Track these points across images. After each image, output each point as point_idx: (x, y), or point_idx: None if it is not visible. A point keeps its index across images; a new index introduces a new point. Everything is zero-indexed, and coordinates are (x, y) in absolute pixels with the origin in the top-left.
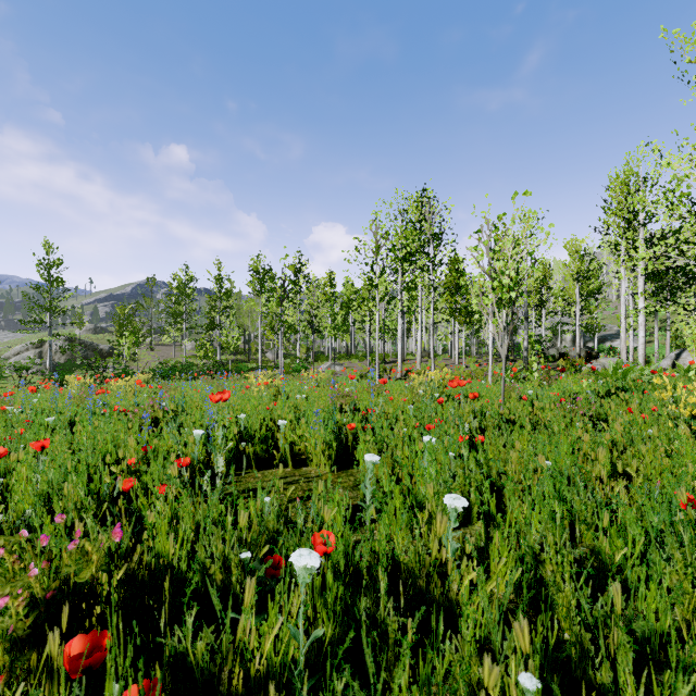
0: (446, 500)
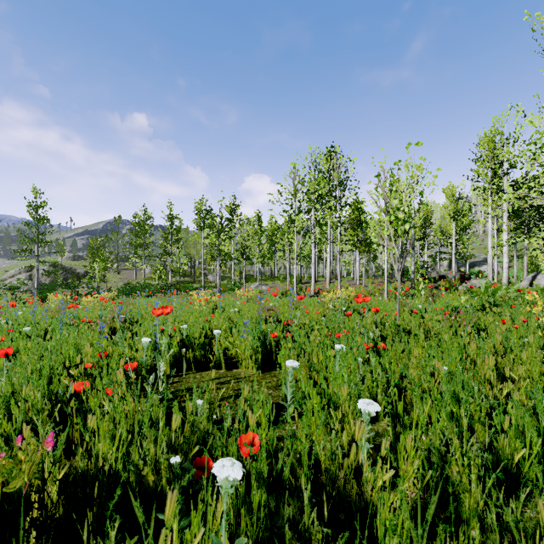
0: (360, 405)
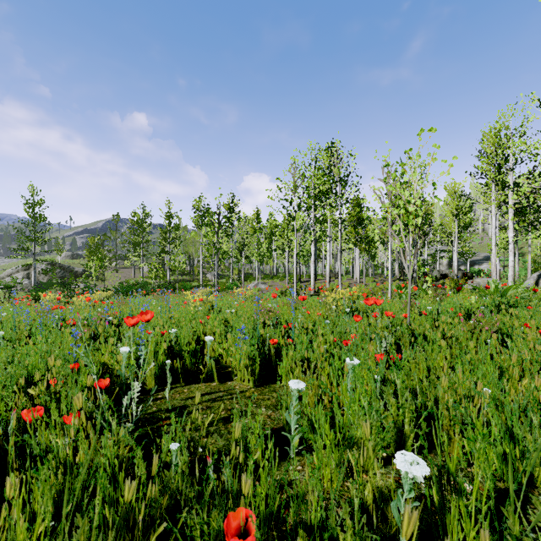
0: (400, 465)
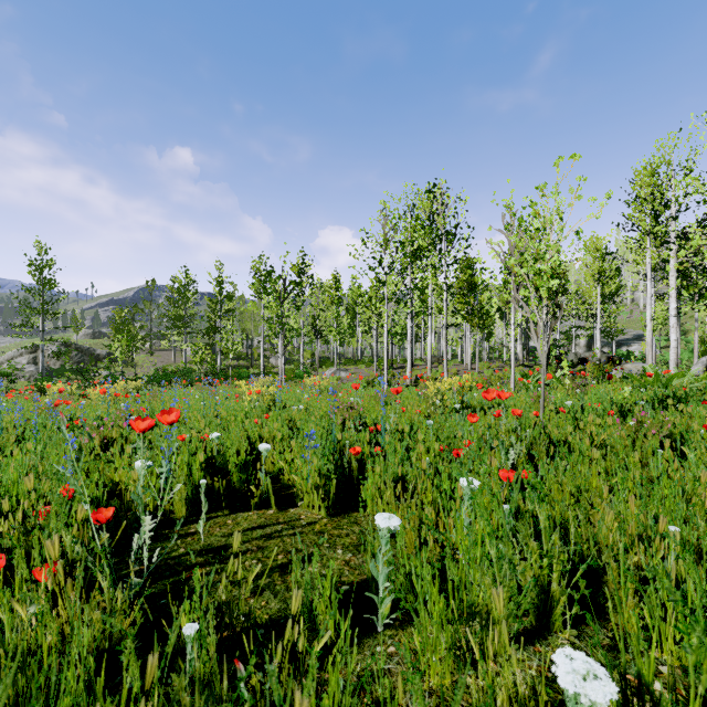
0: (565, 679)
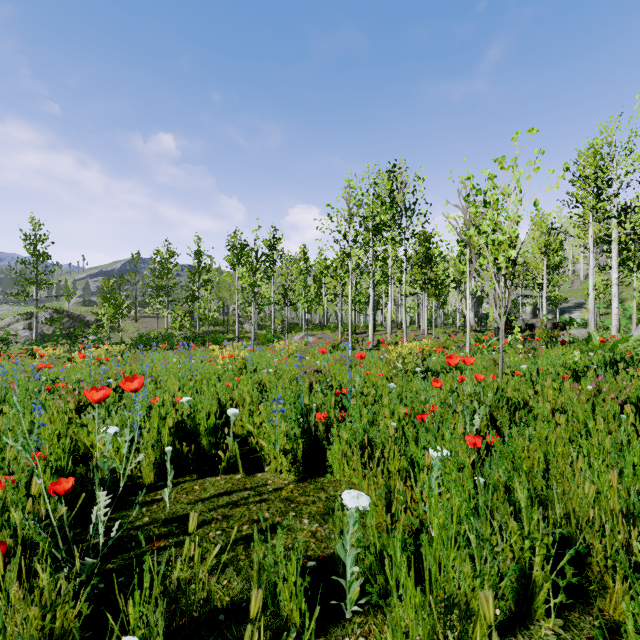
0: None
